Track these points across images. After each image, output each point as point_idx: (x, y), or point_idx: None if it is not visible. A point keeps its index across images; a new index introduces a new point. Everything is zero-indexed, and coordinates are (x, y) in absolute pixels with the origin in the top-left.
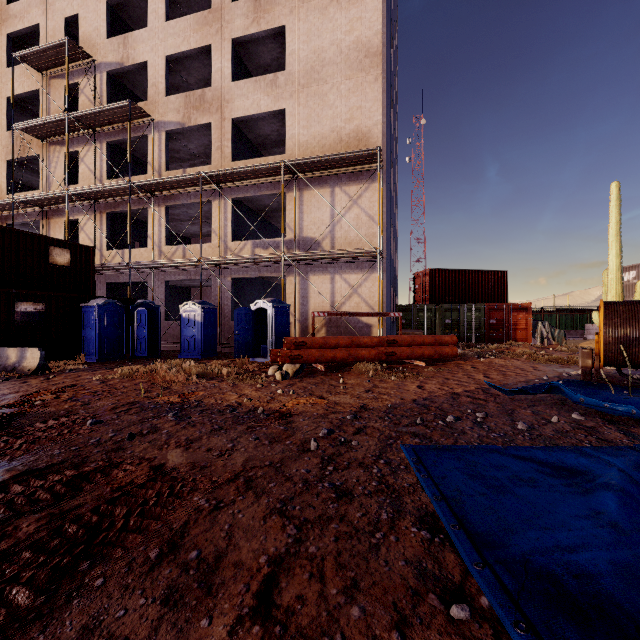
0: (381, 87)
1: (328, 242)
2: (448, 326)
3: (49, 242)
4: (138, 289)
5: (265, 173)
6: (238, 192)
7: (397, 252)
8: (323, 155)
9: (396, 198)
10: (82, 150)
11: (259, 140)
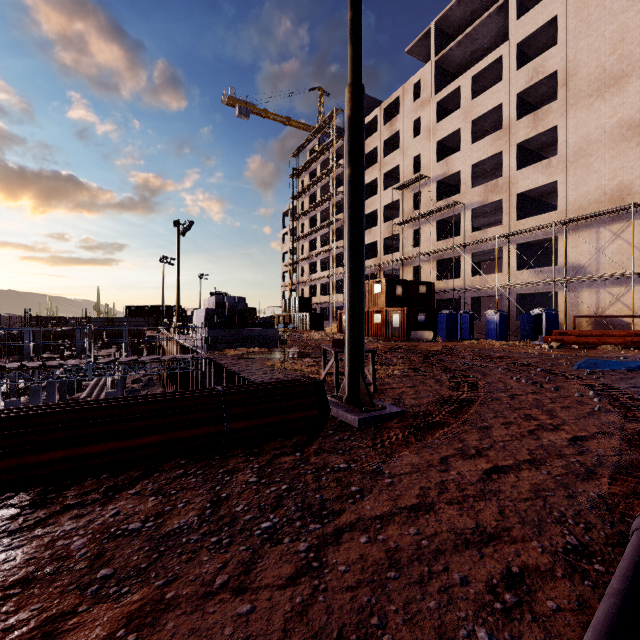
0: None
1: (593, 266)
2: None
3: (418, 283)
4: (449, 301)
5: (541, 227)
6: (521, 239)
7: None
8: (585, 214)
9: None
10: (422, 227)
11: (537, 194)
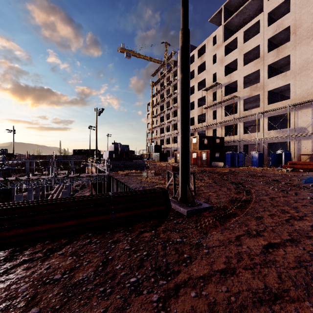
0: None
1: (310, 128)
2: None
3: (215, 138)
4: (231, 147)
5: (281, 108)
6: (270, 114)
7: None
8: (306, 100)
9: None
10: (217, 109)
11: (278, 91)
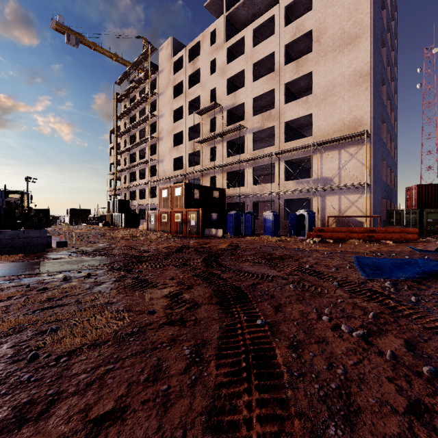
0: (369, 92)
1: (337, 179)
2: (429, 223)
3: (213, 189)
4: (237, 205)
5: (302, 148)
6: (287, 157)
7: (395, 172)
8: (333, 137)
9: (392, 136)
10: (217, 146)
11: (297, 126)
